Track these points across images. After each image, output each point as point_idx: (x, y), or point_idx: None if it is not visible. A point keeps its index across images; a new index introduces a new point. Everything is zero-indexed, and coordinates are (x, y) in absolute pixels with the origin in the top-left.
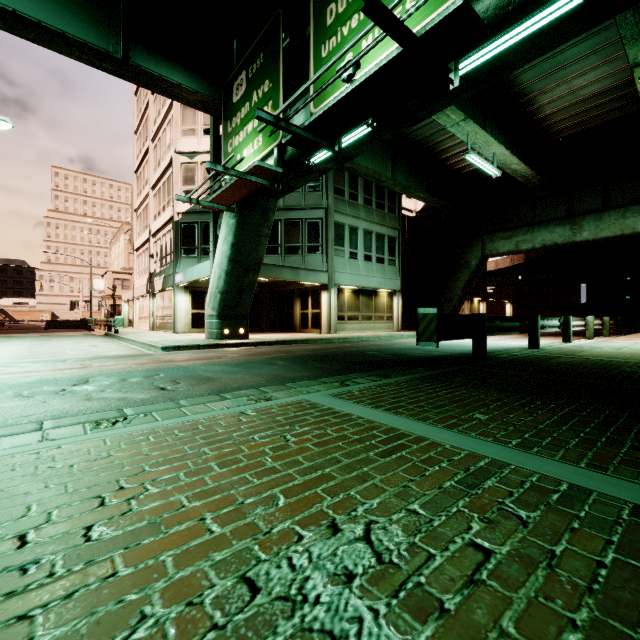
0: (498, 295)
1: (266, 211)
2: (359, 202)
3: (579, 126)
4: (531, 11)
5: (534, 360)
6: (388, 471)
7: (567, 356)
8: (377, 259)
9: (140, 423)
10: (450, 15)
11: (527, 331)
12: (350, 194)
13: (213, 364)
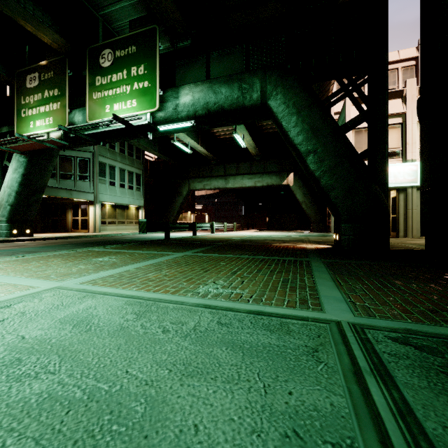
0: (201, 210)
1: (51, 156)
2: (116, 150)
3: (227, 135)
4: (174, 123)
5: (185, 239)
6: (115, 254)
7: (200, 237)
8: (128, 187)
9: (34, 256)
10: (144, 124)
11: (193, 228)
12: (110, 145)
13: (26, 248)
